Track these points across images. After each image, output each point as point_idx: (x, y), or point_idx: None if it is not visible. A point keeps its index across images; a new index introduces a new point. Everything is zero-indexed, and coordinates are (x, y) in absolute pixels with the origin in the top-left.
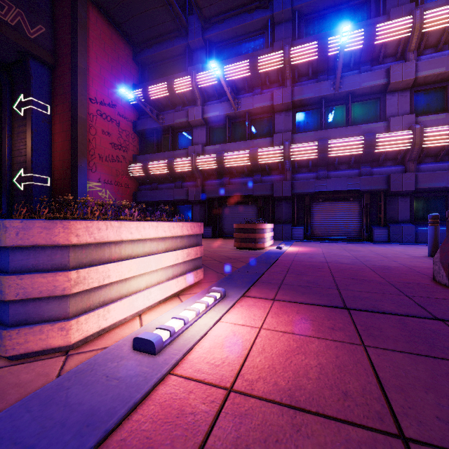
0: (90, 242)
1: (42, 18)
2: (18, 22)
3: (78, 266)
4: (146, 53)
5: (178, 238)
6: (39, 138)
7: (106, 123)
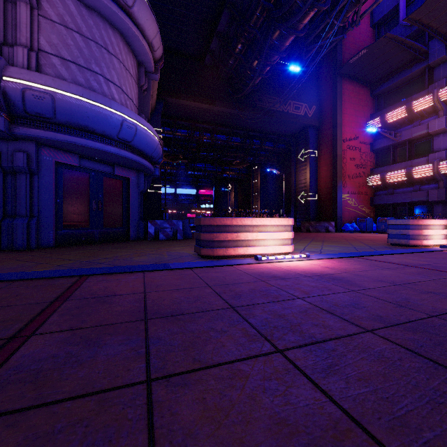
0: (425, 224)
1: (314, 101)
2: (305, 112)
3: (423, 229)
4: (383, 87)
5: (446, 225)
6: (312, 172)
7: (352, 152)
